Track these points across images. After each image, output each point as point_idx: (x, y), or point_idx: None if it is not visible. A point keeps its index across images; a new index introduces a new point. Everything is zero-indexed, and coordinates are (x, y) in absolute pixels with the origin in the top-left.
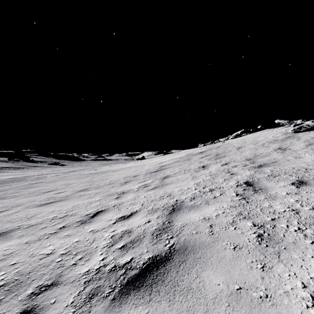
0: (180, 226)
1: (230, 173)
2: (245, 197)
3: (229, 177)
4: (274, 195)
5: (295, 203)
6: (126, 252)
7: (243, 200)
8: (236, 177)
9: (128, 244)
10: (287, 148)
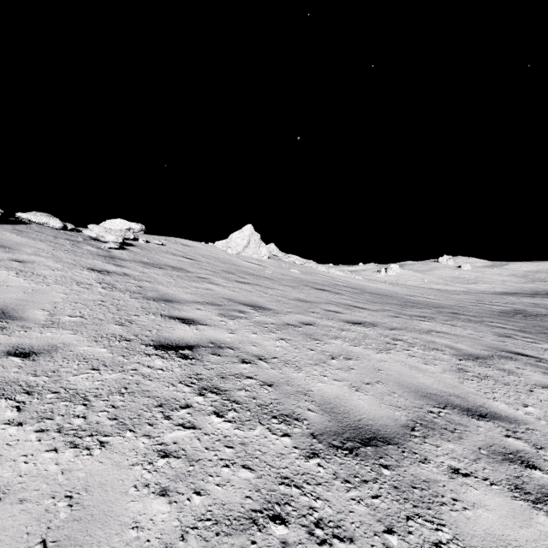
0: (484, 351)
1: (306, 324)
2: (395, 329)
3: (333, 327)
4: (374, 321)
5: (383, 320)
6: (543, 366)
7: (402, 330)
8: (329, 324)
9: (544, 368)
10: (112, 270)
